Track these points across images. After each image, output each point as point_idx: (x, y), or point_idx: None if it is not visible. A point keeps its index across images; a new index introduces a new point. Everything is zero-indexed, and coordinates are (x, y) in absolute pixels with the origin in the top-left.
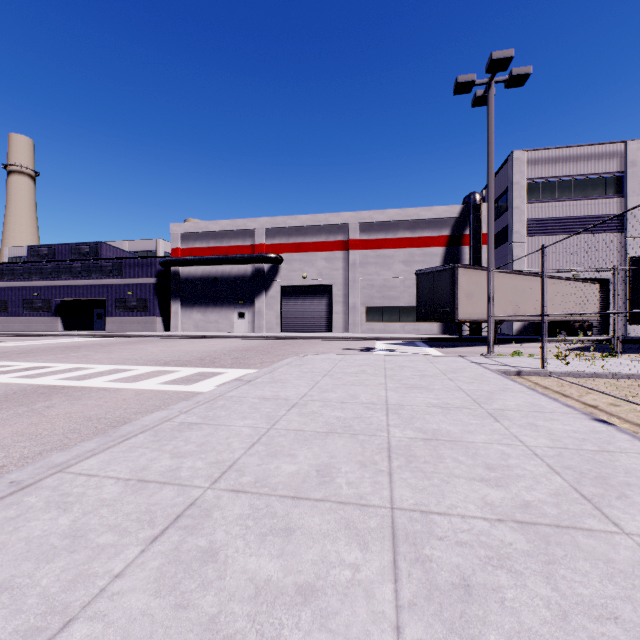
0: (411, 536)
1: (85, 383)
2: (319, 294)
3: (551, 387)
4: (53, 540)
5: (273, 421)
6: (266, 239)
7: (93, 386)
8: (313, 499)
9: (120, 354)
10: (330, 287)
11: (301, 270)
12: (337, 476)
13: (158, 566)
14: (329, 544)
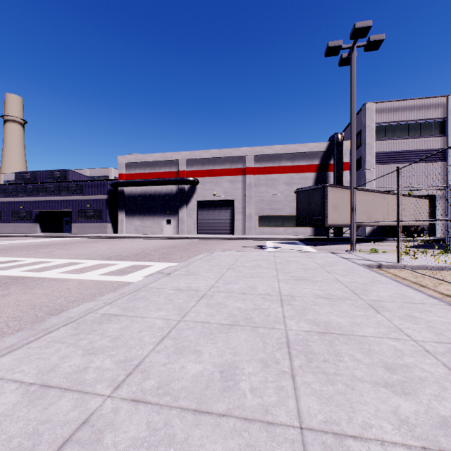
0: None
1: (42, 274)
2: (225, 207)
3: (408, 278)
4: None
5: (183, 312)
6: (186, 167)
7: (47, 277)
8: (216, 413)
9: (77, 250)
10: (233, 201)
11: (212, 189)
12: (240, 379)
13: None
14: None
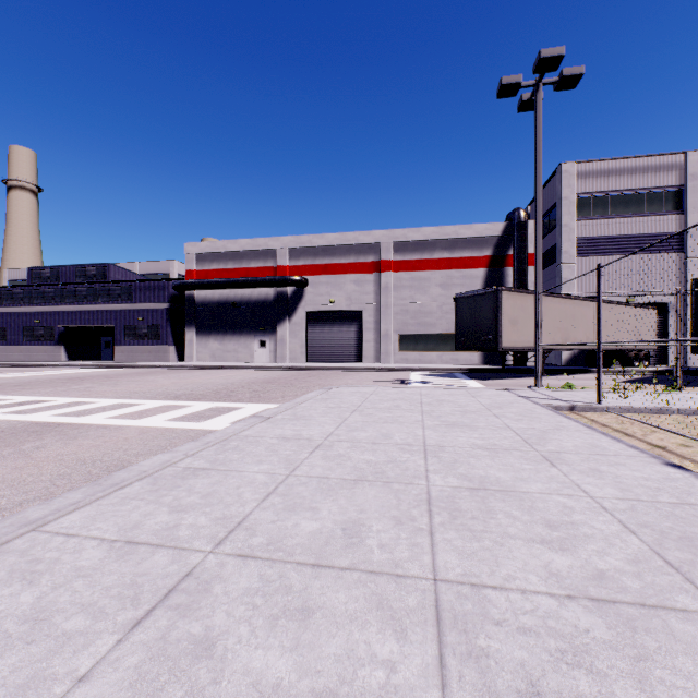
0: (460, 620)
1: (84, 420)
2: (348, 320)
3: (610, 425)
4: (8, 625)
5: (293, 466)
6: (290, 260)
7: (92, 423)
8: (338, 567)
9: (127, 387)
10: (360, 313)
11: (328, 294)
12: (367, 536)
13: (136, 664)
14: (357, 631)
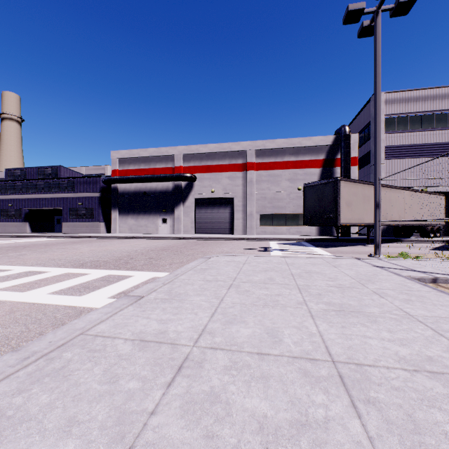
0: None
1: None
2: (224, 204)
3: None
4: None
5: (120, 448)
6: (183, 162)
7: None
8: None
9: (52, 254)
10: (232, 199)
11: (210, 186)
12: None
13: None
14: None
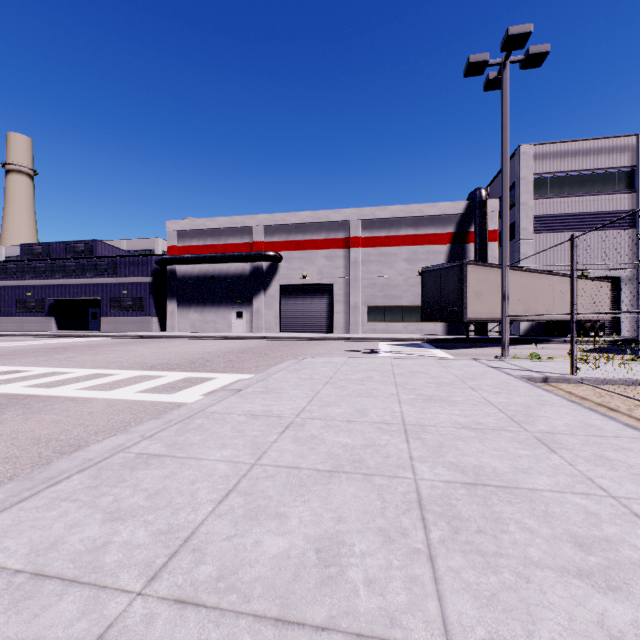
0: None
1: (54, 391)
2: (319, 293)
3: (589, 397)
4: None
5: (260, 451)
6: (265, 237)
7: (61, 395)
8: (310, 625)
9: (107, 356)
10: (331, 286)
11: (301, 268)
12: (349, 564)
13: None
14: None
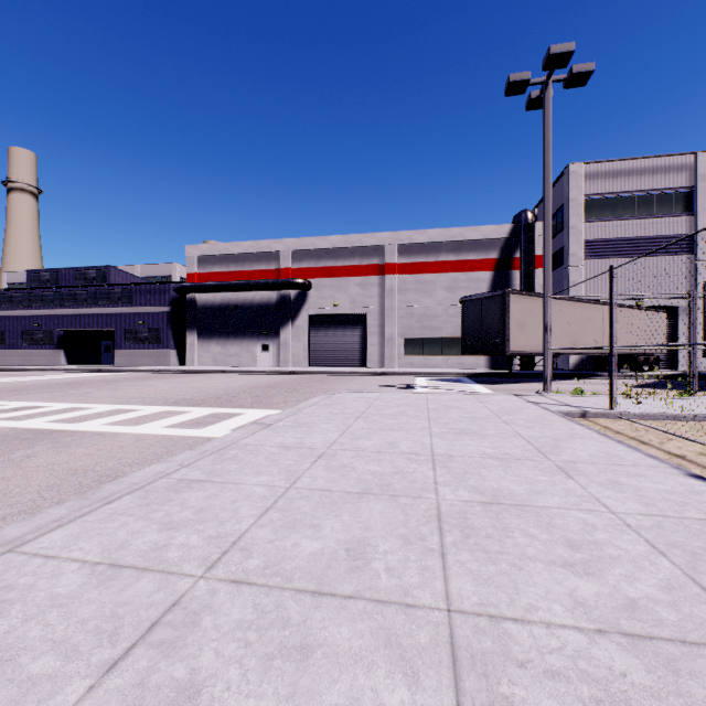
0: (479, 660)
1: (79, 426)
2: (352, 324)
3: (624, 432)
4: None
5: (294, 477)
6: (293, 263)
7: (87, 430)
8: (341, 595)
9: (126, 392)
10: (364, 316)
11: (332, 297)
12: (373, 558)
13: None
14: (362, 675)
